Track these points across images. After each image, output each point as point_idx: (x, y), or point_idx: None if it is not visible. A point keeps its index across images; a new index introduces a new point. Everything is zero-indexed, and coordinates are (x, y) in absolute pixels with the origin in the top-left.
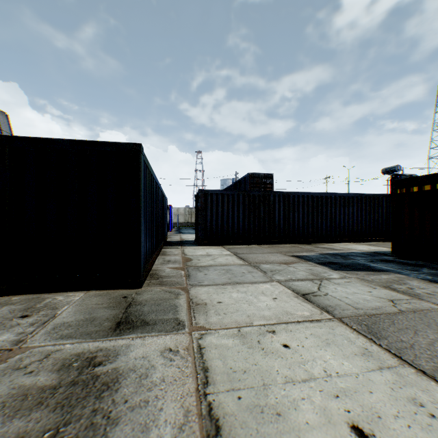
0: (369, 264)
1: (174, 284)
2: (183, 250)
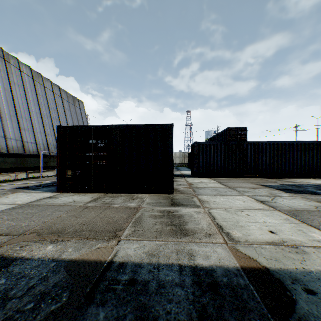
0: (315, 191)
1: (188, 193)
2: (185, 179)
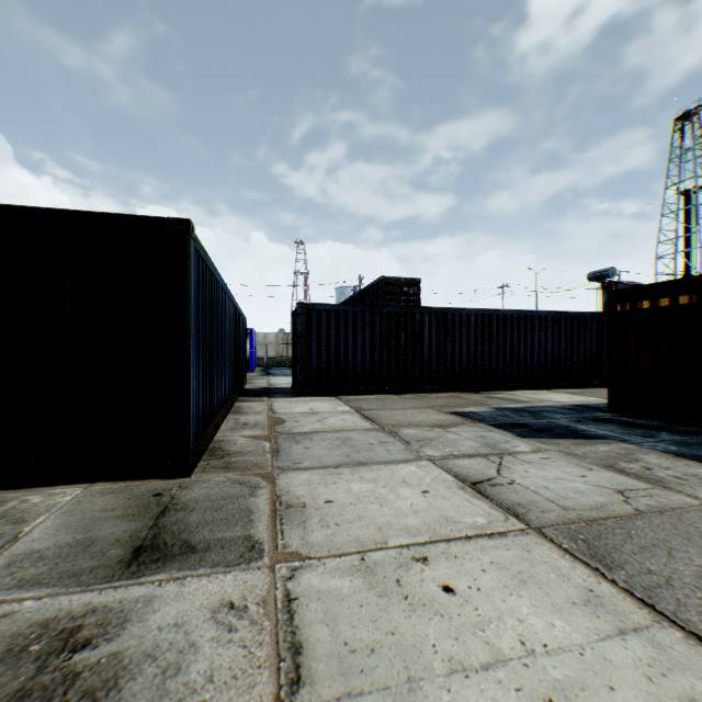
0: (575, 426)
1: (251, 467)
2: (271, 404)
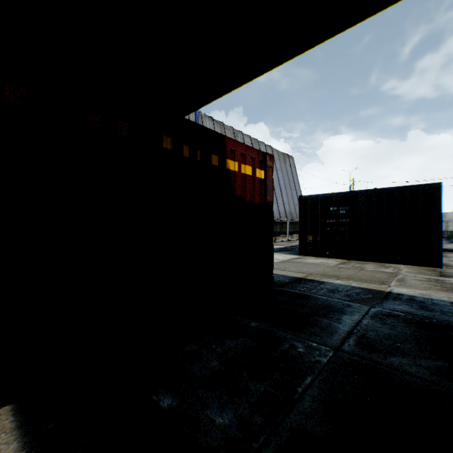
0: None
1: None
2: None
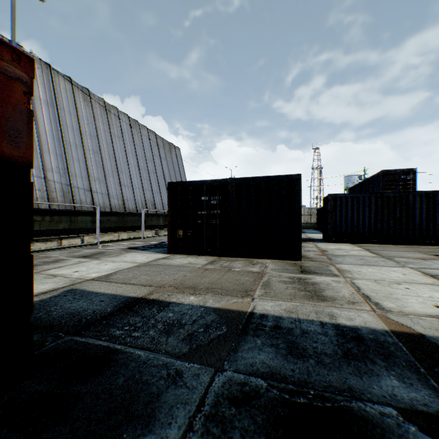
0: None
1: (322, 261)
2: (315, 244)
